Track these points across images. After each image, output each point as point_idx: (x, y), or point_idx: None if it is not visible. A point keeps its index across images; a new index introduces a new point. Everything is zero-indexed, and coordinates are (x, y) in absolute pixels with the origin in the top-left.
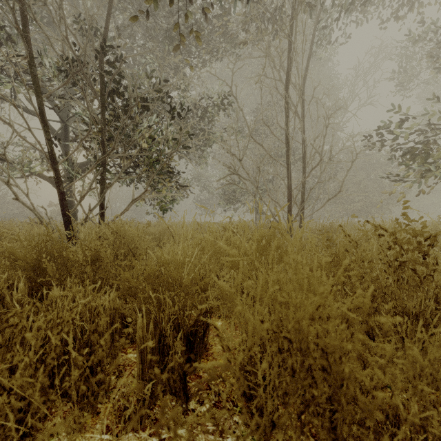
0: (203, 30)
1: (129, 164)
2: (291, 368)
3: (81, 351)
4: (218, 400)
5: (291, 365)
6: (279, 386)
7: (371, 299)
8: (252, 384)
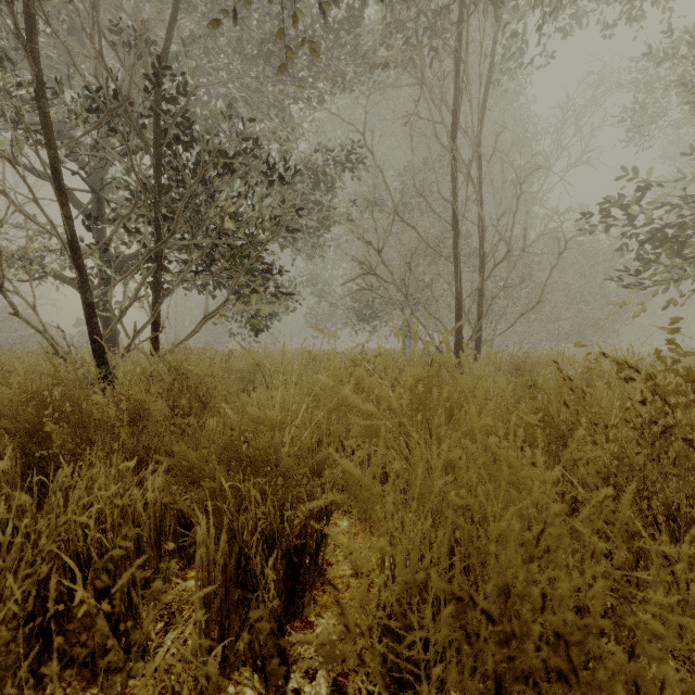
0: (320, 43)
1: (199, 257)
2: (491, 679)
3: (75, 610)
4: (342, 670)
5: (492, 671)
6: (449, 646)
7: (613, 494)
8: (404, 662)
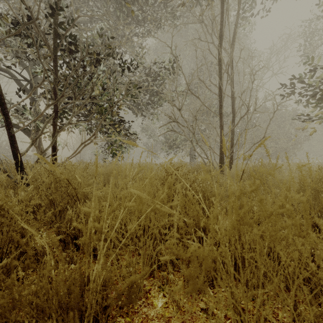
0: (148, 0)
1: (78, 110)
2: None
3: None
4: None
5: None
6: None
7: None
8: None
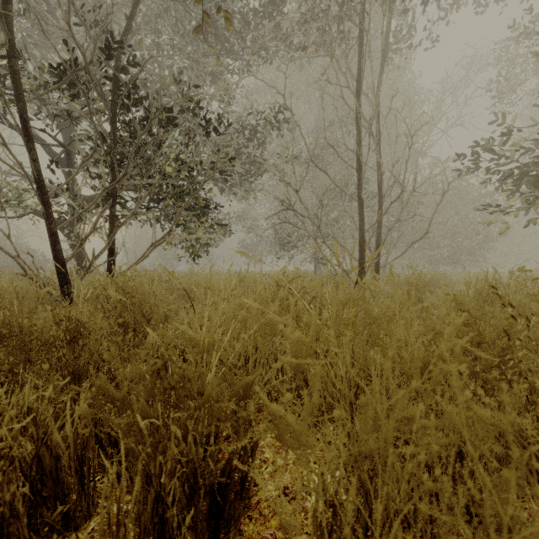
0: (248, 22)
1: (147, 195)
2: None
3: None
4: None
5: None
6: None
7: None
8: None
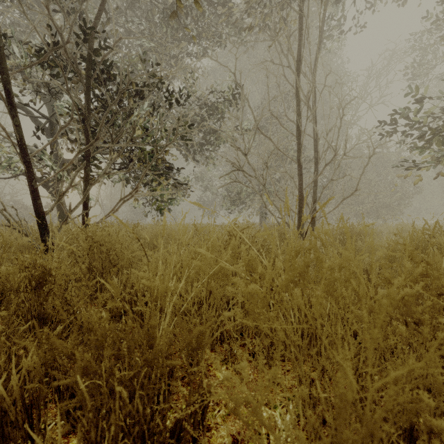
0: (204, 11)
1: (117, 157)
2: None
3: None
4: None
5: None
6: None
7: None
8: None
